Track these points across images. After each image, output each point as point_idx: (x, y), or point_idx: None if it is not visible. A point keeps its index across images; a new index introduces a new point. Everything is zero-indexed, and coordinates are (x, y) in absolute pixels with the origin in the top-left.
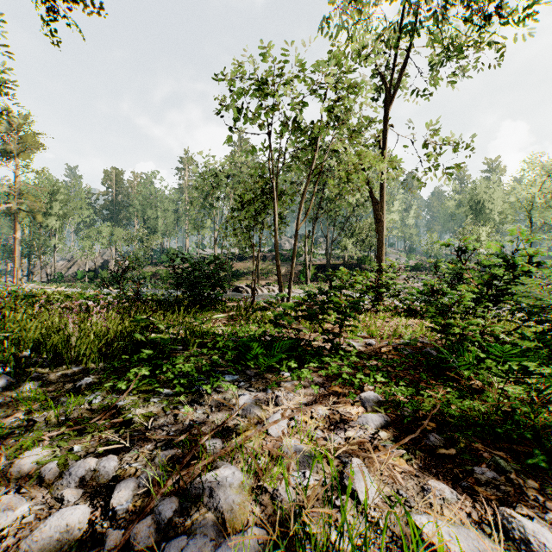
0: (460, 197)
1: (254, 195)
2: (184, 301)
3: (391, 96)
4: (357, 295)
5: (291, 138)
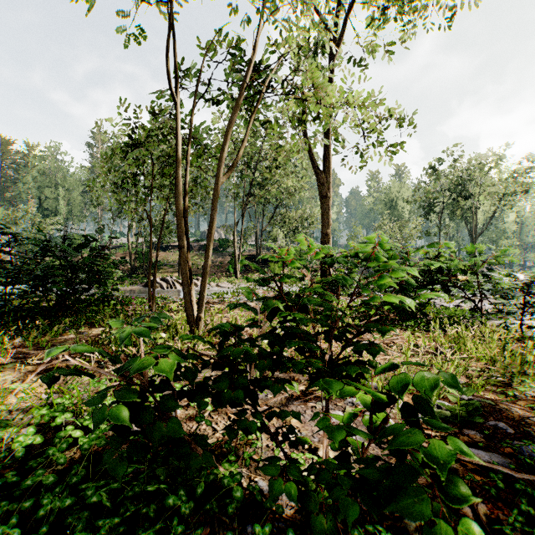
0: (377, 195)
1: (146, 131)
2: (19, 310)
3: (338, 45)
4: (292, 288)
5: (219, 110)
